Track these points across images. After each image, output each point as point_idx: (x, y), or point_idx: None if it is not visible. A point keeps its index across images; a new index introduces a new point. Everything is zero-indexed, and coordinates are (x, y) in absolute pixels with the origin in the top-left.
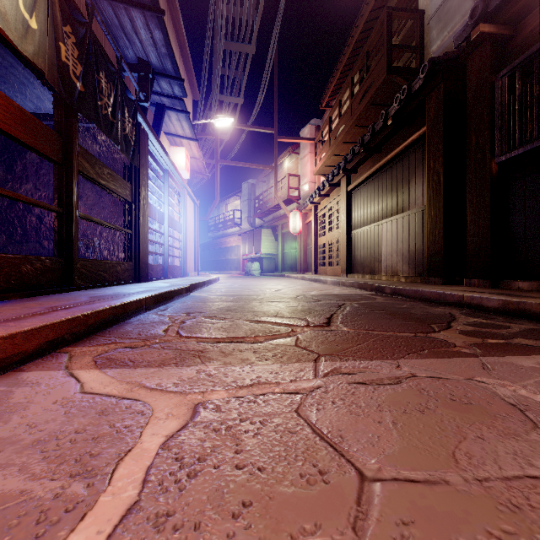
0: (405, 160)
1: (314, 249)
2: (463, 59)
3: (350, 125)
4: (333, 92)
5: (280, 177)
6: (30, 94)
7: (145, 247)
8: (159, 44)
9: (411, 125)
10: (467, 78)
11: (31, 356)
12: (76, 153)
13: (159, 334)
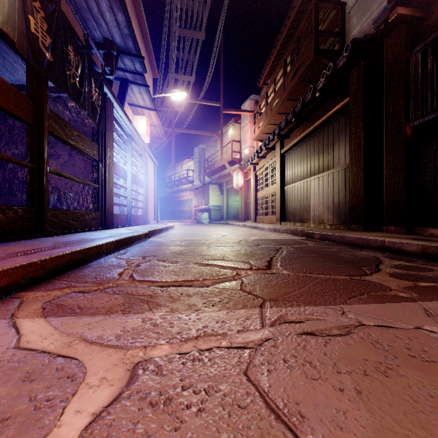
0: (330, 127)
1: (253, 201)
2: (381, 39)
3: (283, 98)
4: (269, 72)
5: (225, 143)
6: (10, 67)
7: (111, 199)
8: (122, 25)
9: (335, 97)
10: (385, 55)
11: None
12: (46, 116)
13: (113, 278)
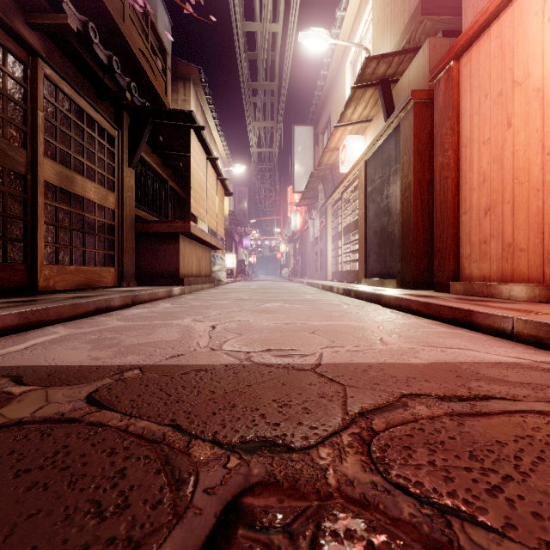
0: None
1: None
2: None
3: None
4: None
5: None
6: None
7: None
8: None
9: None
10: None
11: None
12: None
13: None
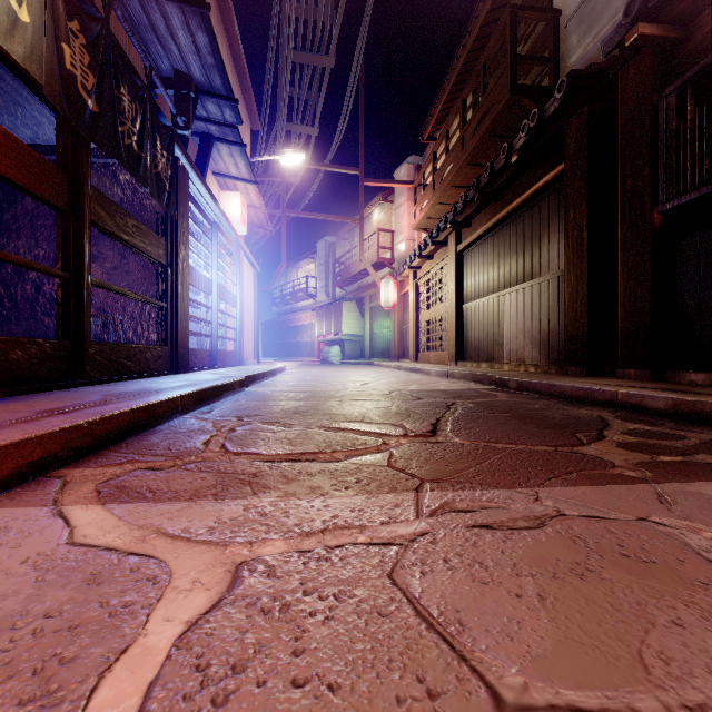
0: (535, 210)
1: (412, 328)
2: (615, 72)
3: (461, 163)
4: (438, 120)
5: (368, 233)
6: (28, 119)
7: (185, 326)
8: (204, 51)
9: (543, 162)
10: (620, 98)
11: (5, 484)
12: (88, 197)
13: (196, 448)
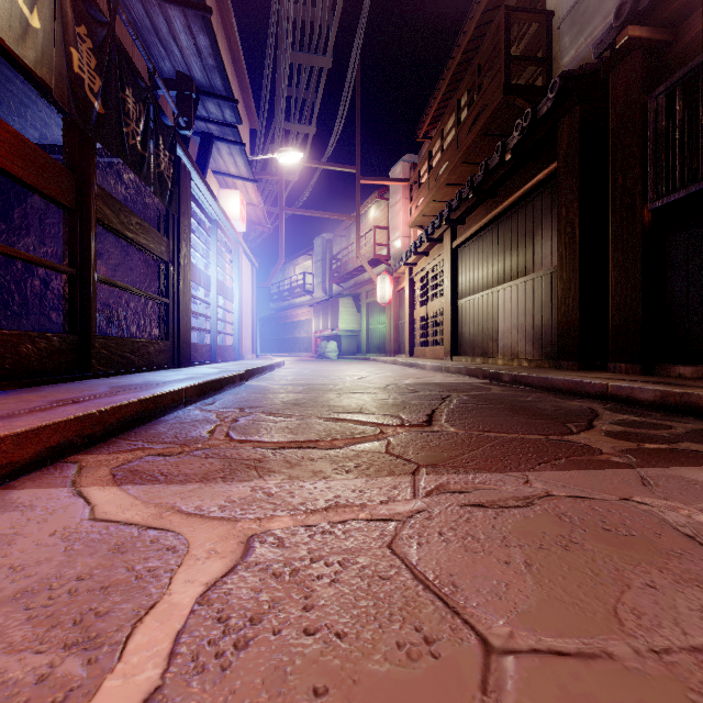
0: (528, 207)
1: (408, 324)
2: (606, 73)
3: (456, 161)
4: (434, 119)
5: (364, 230)
6: (34, 119)
7: (187, 321)
8: (205, 53)
9: (536, 161)
10: (611, 99)
11: (26, 468)
12: (94, 195)
13: (202, 437)
